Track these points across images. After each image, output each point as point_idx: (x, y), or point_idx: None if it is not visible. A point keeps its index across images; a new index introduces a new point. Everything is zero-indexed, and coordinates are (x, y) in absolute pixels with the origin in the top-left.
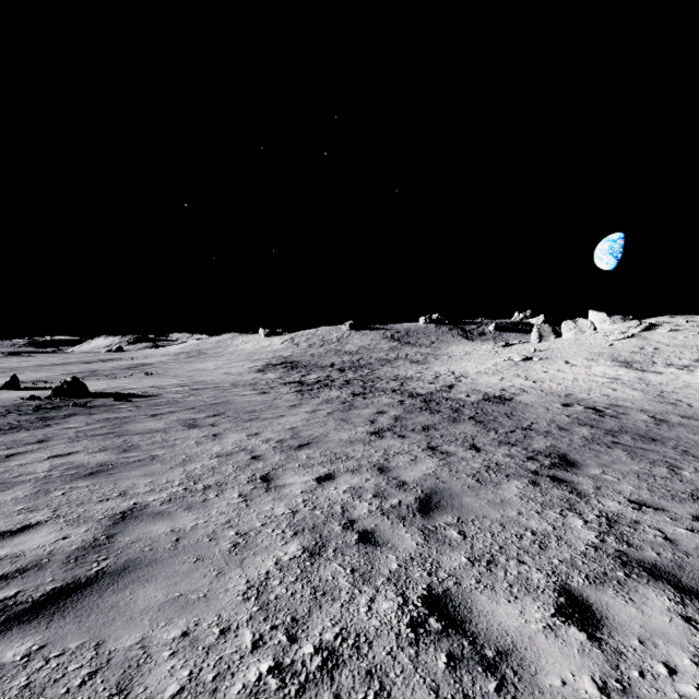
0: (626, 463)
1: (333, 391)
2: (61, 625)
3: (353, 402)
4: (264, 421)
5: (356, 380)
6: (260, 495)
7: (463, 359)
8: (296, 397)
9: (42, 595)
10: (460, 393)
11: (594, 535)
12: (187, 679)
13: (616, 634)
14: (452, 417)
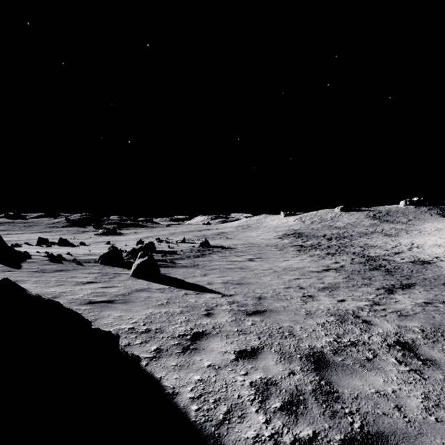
0: (442, 292)
1: (317, 251)
2: (241, 286)
3: (324, 257)
4: (279, 261)
5: (335, 246)
6: (275, 279)
7: (430, 234)
8: (296, 253)
9: (236, 283)
10: (398, 257)
11: (372, 297)
12: (262, 292)
13: (344, 302)
14: (374, 268)
